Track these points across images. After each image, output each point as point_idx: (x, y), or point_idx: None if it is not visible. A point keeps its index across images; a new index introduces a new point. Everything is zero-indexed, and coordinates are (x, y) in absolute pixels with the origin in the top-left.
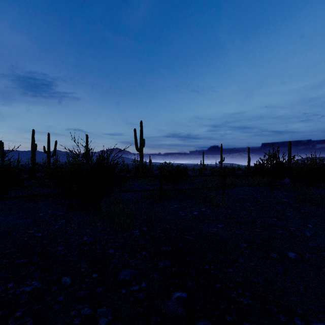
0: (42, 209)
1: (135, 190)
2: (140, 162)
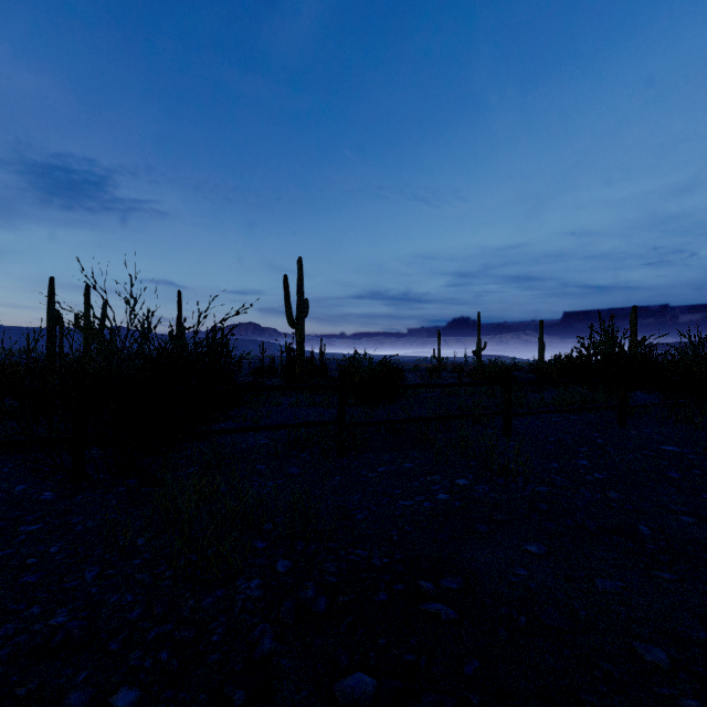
0: (5, 480)
1: (270, 426)
2: (298, 351)
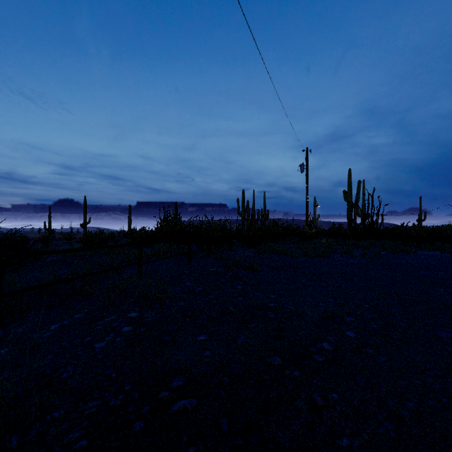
0: None
1: None
2: None
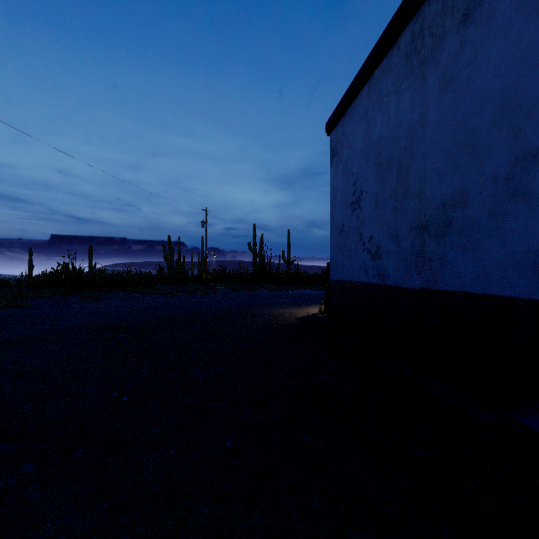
0: None
1: None
2: None
